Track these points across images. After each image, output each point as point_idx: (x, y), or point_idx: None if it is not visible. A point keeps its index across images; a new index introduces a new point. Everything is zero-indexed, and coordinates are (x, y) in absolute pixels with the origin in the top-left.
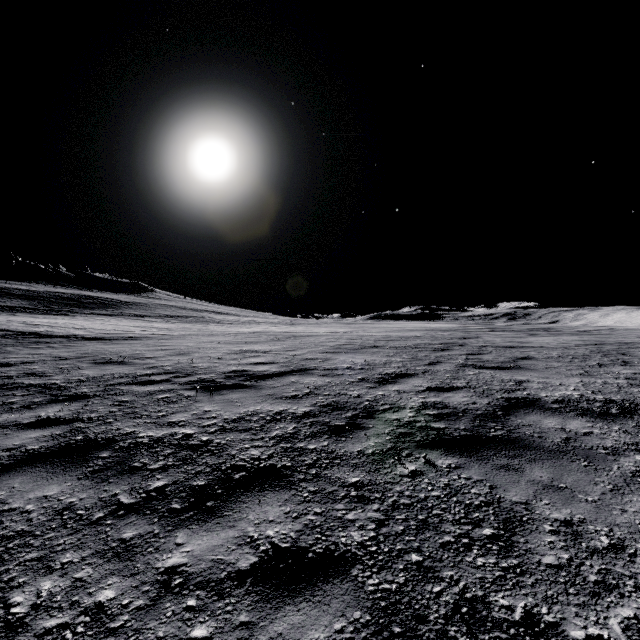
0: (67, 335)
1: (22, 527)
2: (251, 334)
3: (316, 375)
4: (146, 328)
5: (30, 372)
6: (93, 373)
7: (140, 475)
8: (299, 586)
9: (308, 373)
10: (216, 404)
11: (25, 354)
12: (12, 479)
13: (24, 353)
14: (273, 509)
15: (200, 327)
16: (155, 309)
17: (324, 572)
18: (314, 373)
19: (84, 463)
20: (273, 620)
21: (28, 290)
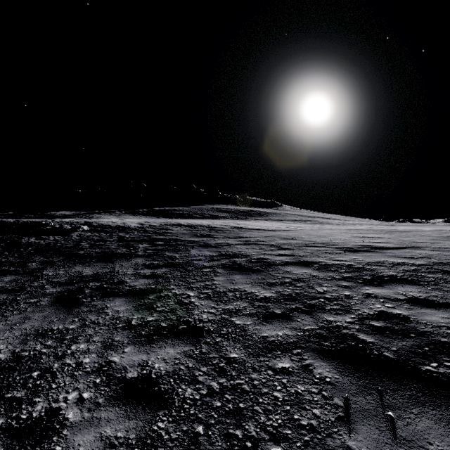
0: (254, 228)
1: (304, 277)
2: (360, 230)
3: (426, 250)
4: (287, 226)
5: (258, 240)
6: (284, 242)
7: (337, 272)
8: (431, 306)
9: (419, 248)
10: (358, 256)
11: (249, 234)
12: (288, 267)
13: (248, 234)
14: (410, 289)
15: (318, 226)
16: (286, 216)
17: (444, 306)
18: (424, 249)
19: (310, 266)
20: (420, 309)
21: (227, 208)
